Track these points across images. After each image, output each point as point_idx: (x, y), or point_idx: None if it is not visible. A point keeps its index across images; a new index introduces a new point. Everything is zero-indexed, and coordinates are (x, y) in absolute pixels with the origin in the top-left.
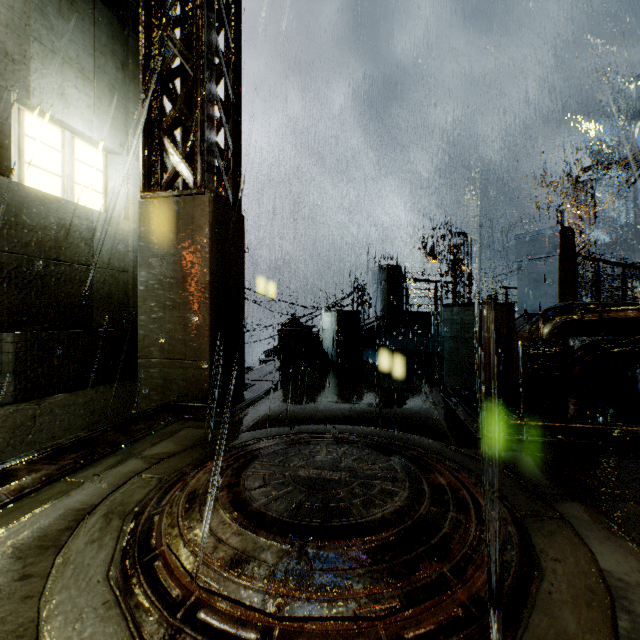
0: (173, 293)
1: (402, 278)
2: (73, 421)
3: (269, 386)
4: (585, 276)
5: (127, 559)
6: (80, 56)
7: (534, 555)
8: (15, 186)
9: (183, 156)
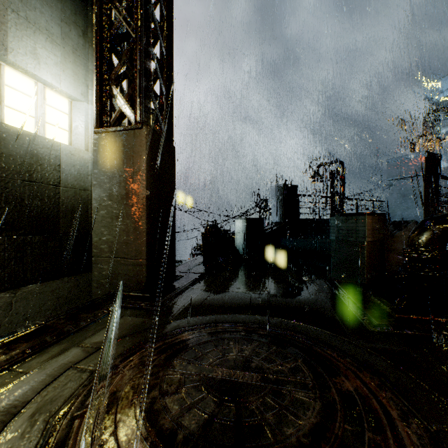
0: (118, 206)
1: (295, 194)
2: (43, 305)
3: (194, 278)
4: None
5: None
6: (49, 25)
7: None
8: None
9: (126, 100)
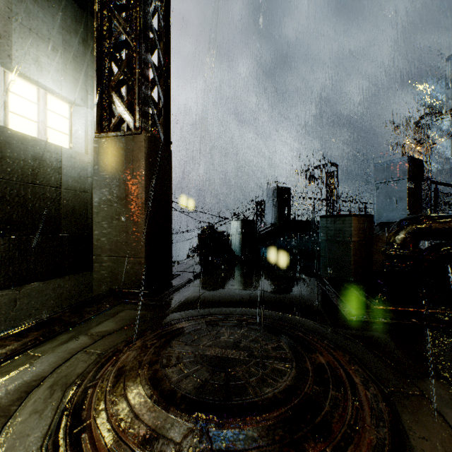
0: (118, 208)
1: (289, 196)
2: (45, 302)
3: (190, 276)
4: (423, 194)
5: (60, 431)
6: (51, 33)
7: (403, 432)
8: (1, 129)
9: (126, 106)
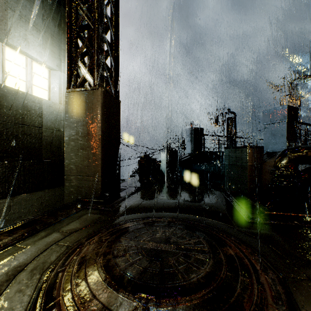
0: (82, 141)
1: (201, 134)
2: (31, 208)
3: (133, 190)
4: None
5: (36, 306)
6: (35, 19)
7: (297, 309)
8: None
9: (88, 70)
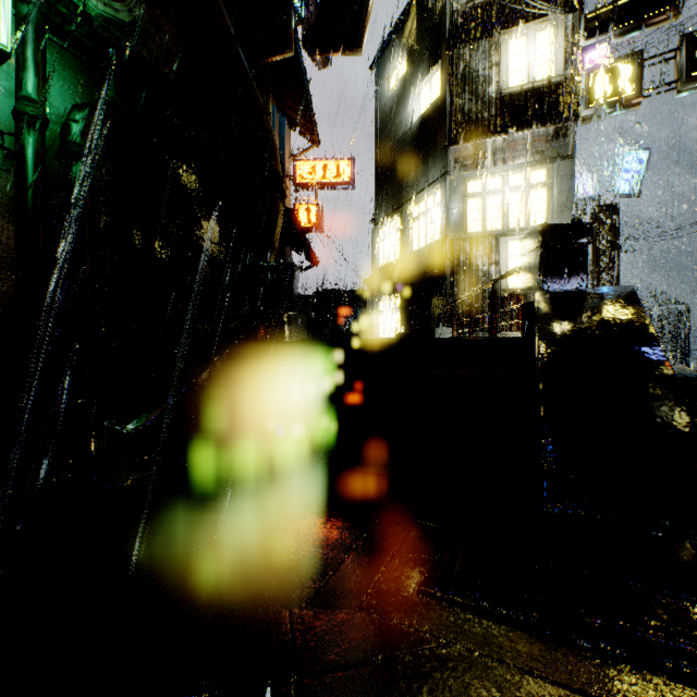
0: None
1: None
2: None
3: None
4: None
5: None
6: None
7: None
8: None
9: None
